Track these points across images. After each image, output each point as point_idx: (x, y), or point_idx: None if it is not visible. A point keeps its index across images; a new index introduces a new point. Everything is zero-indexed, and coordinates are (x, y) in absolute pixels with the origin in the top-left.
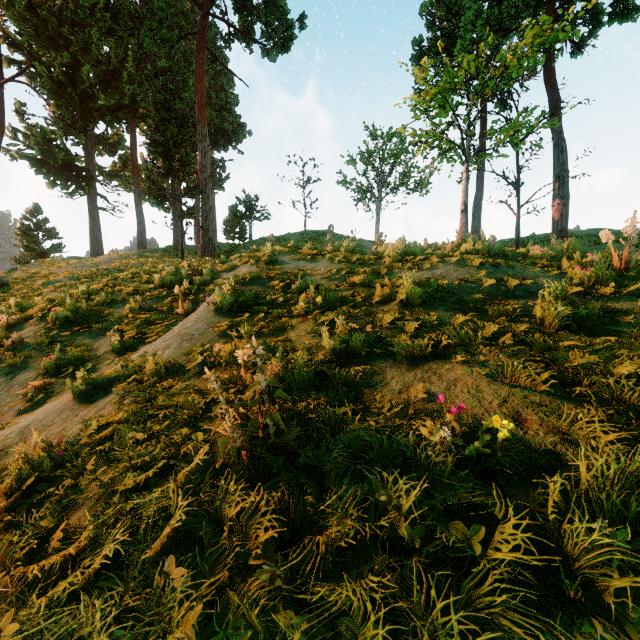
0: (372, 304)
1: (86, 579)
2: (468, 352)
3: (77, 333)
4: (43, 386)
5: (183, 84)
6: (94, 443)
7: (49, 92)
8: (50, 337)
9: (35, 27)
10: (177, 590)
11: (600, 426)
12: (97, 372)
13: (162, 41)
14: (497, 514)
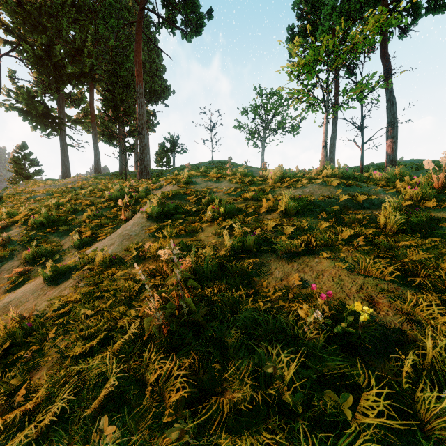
0: (260, 213)
1: (39, 431)
2: (331, 249)
3: (49, 233)
4: (23, 272)
5: (126, 58)
6: (56, 316)
7: (32, 63)
8: (29, 236)
9: (22, 18)
10: (108, 444)
11: (437, 309)
12: (62, 262)
13: (111, 27)
14: (361, 382)
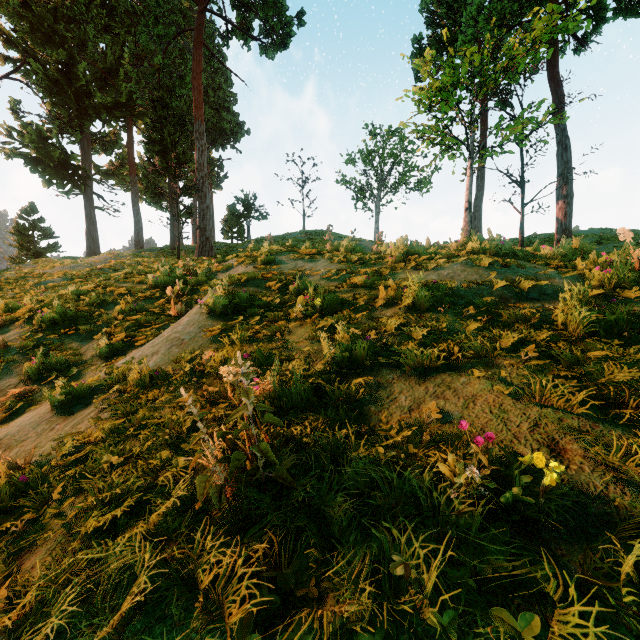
0: (375, 307)
1: None
2: (485, 363)
3: (64, 336)
4: (24, 394)
5: (180, 81)
6: (65, 465)
7: (44, 90)
8: (35, 340)
9: (30, 24)
10: None
11: None
12: (82, 379)
13: (158, 37)
14: (549, 589)
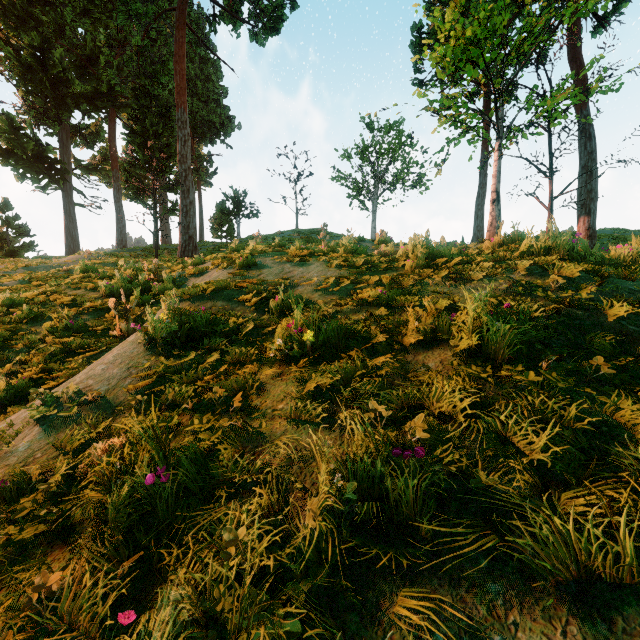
0: (402, 344)
1: None
2: None
3: None
4: None
5: (162, 66)
6: None
7: (17, 76)
8: None
9: (2, 5)
10: None
11: None
12: None
13: (136, 16)
14: None
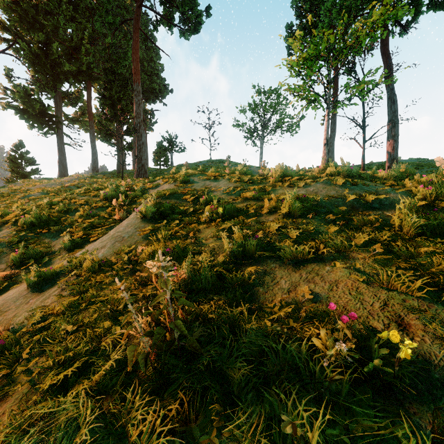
0: (261, 214)
1: None
2: (343, 255)
3: (40, 234)
4: (9, 276)
5: (124, 55)
6: (34, 331)
7: (29, 61)
8: (19, 237)
9: (19, 15)
10: None
11: None
12: (51, 265)
13: (108, 24)
14: None
